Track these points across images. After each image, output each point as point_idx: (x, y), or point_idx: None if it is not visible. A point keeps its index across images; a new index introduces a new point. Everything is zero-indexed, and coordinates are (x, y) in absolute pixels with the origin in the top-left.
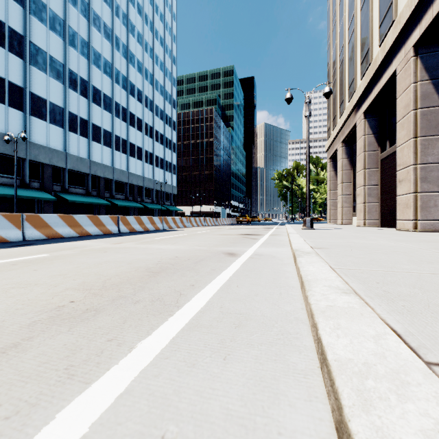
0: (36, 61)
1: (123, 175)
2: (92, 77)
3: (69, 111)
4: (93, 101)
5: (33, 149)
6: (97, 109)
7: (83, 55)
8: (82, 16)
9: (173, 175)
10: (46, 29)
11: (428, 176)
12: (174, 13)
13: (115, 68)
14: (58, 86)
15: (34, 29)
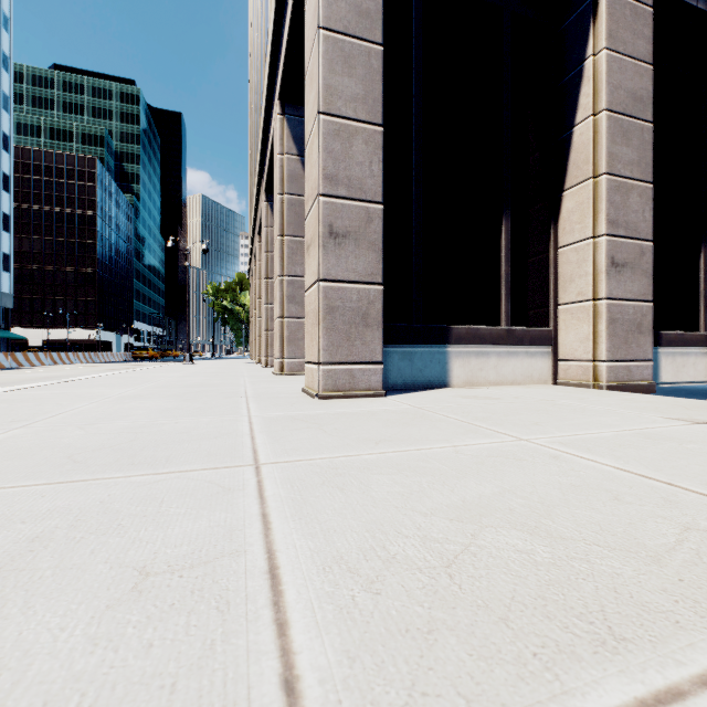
0: None
1: None
2: None
3: None
4: None
5: None
6: None
7: None
8: None
9: (4, 272)
10: None
11: None
12: None
13: None
14: None
15: None
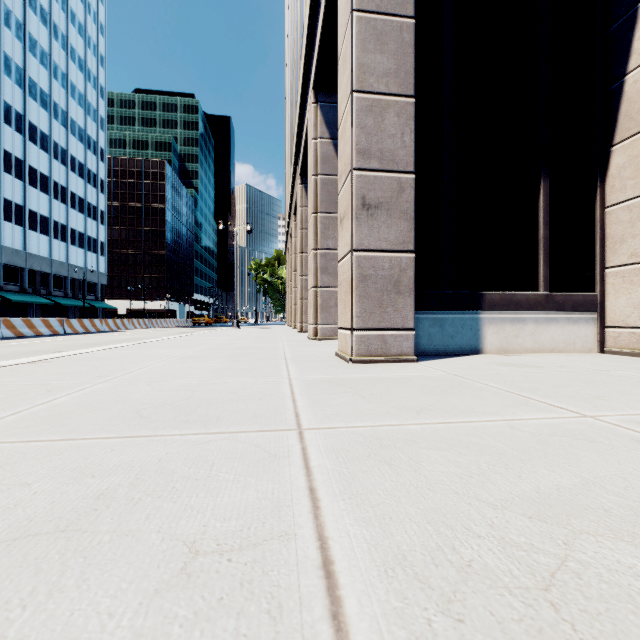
0: None
1: (17, 257)
2: None
3: None
4: None
5: None
6: None
7: None
8: None
9: (101, 256)
10: None
11: None
12: (102, 24)
13: (4, 101)
14: None
15: None
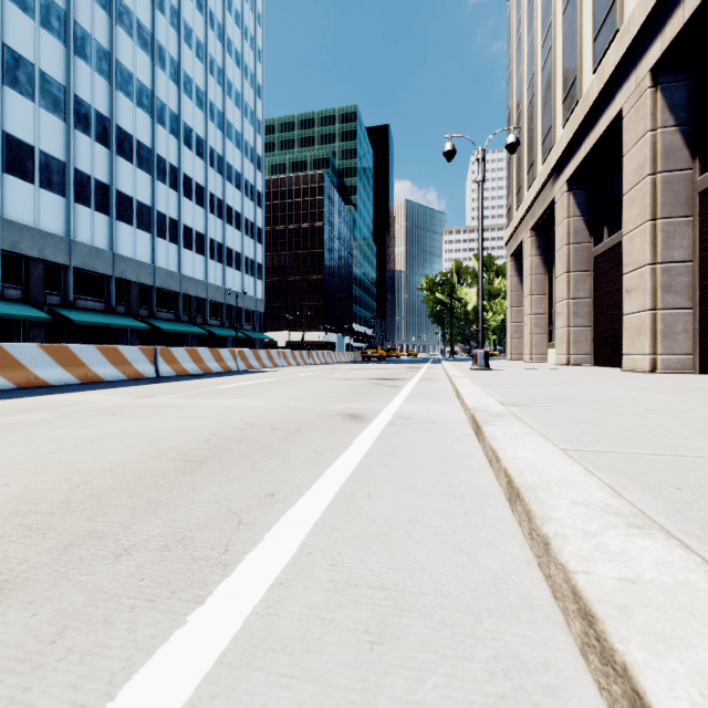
0: (14, 79)
1: (171, 280)
2: (118, 111)
3: (76, 168)
4: (119, 153)
5: (9, 231)
6: (125, 166)
7: (101, 73)
8: (99, 6)
9: (258, 280)
10: (34, 24)
11: (674, 283)
12: (259, 13)
13: (158, 98)
14: (56, 123)
15: (11, 24)
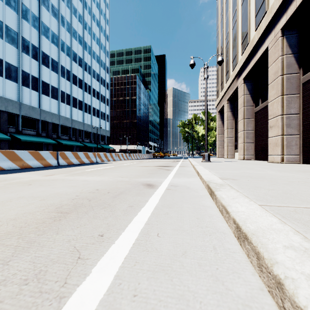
0: None
1: (67, 121)
2: (42, 45)
3: (22, 70)
4: (43, 64)
5: None
6: (46, 70)
7: (34, 27)
8: None
9: (107, 122)
10: (3, 3)
11: (291, 123)
12: (107, 3)
13: (61, 39)
14: (13, 49)
15: None
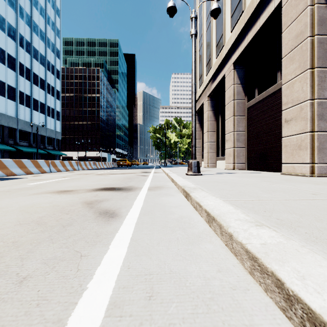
0: None
1: None
2: None
3: None
4: None
5: None
6: None
7: None
8: None
9: (57, 121)
10: None
11: (324, 113)
12: None
13: None
14: None
15: None
